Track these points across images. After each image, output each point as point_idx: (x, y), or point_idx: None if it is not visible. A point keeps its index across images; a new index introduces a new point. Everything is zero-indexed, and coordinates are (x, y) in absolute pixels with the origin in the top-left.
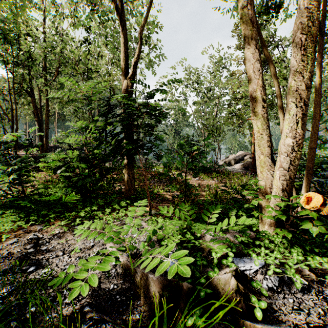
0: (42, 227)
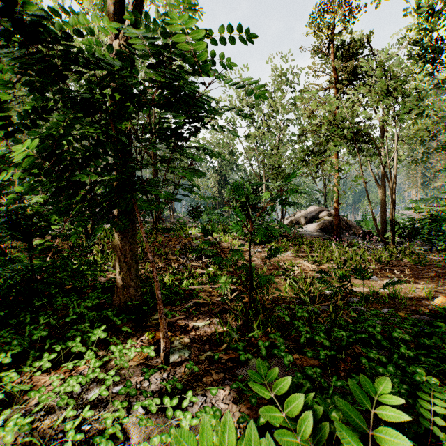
0: None
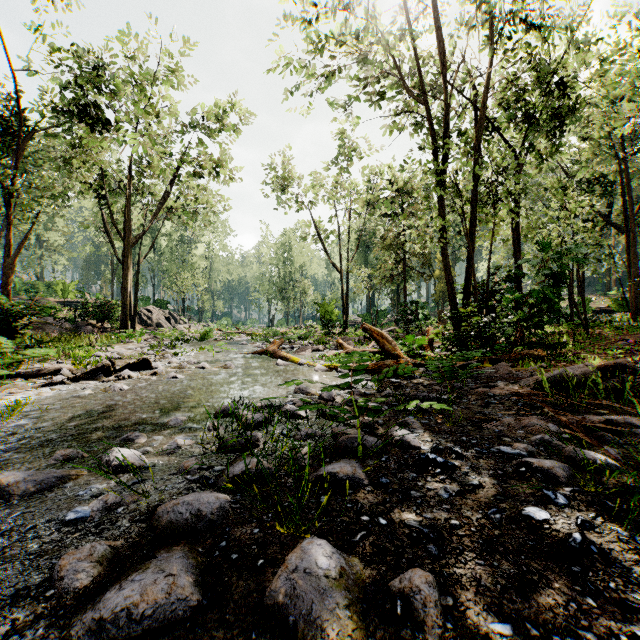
0: None
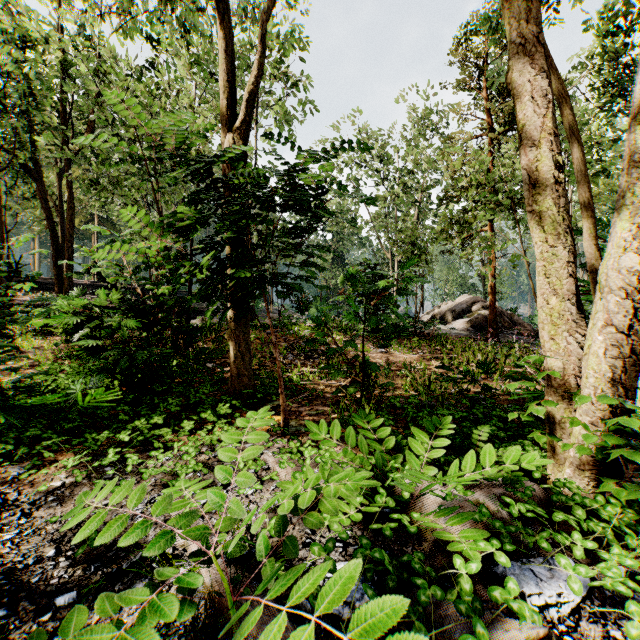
0: (24, 470)
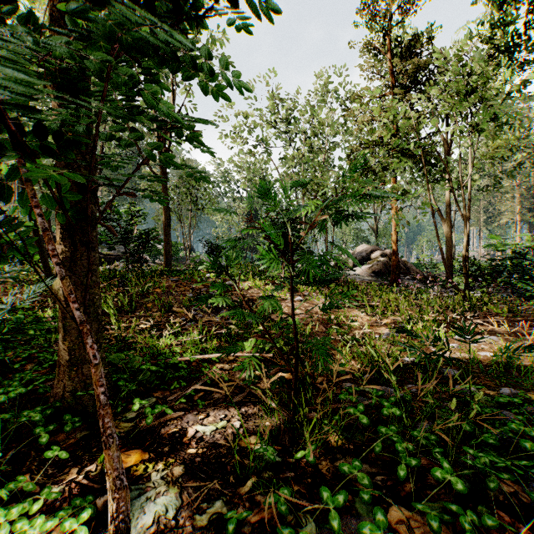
0: None
